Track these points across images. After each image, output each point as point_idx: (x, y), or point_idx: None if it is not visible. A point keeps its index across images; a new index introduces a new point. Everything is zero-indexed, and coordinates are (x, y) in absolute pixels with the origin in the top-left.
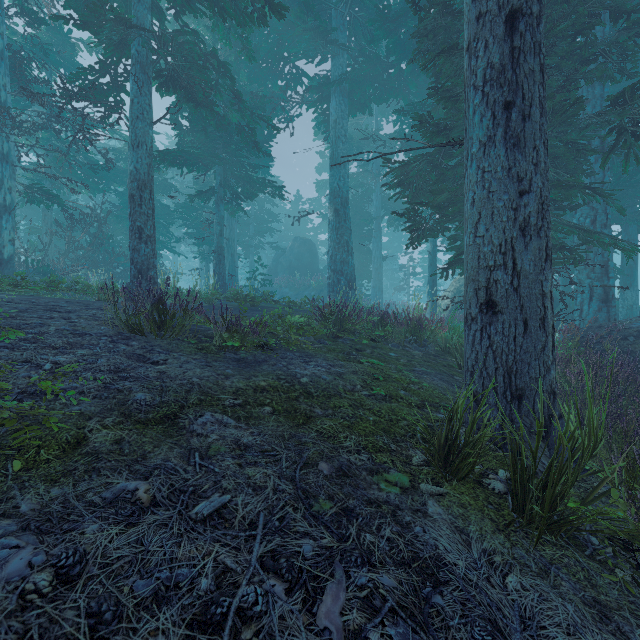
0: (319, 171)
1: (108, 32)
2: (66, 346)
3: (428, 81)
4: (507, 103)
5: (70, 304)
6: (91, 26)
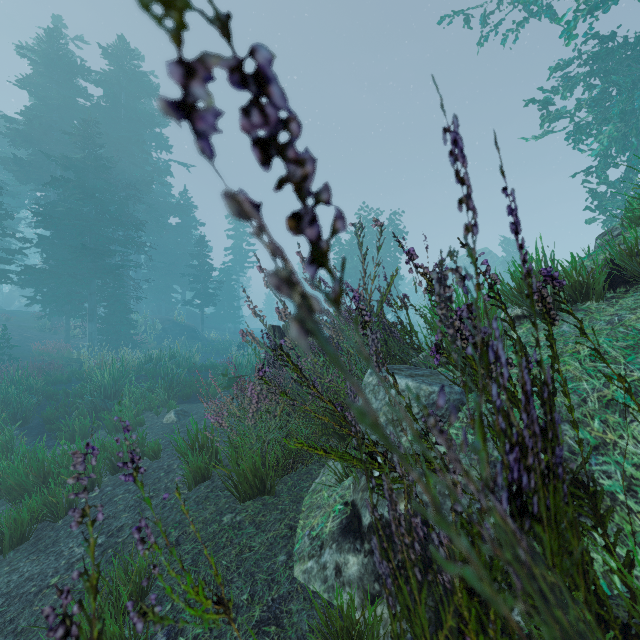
0: None
1: None
2: None
3: None
4: None
5: None
6: None
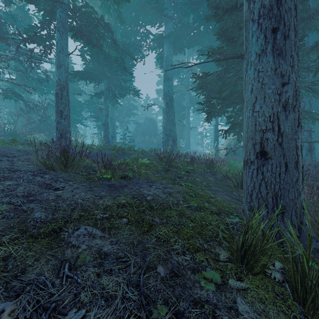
0: (158, 84)
1: (43, 4)
2: (1, 179)
3: (214, 37)
4: (274, 28)
5: (18, 152)
6: (35, 2)
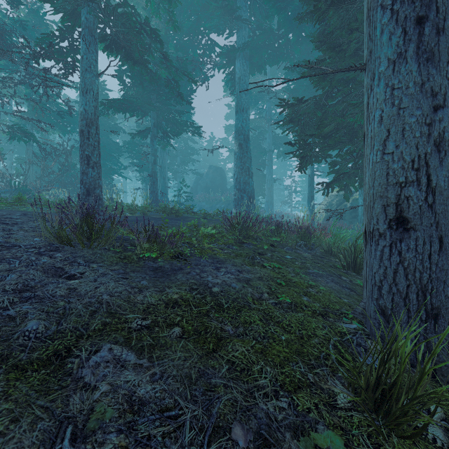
0: (227, 118)
1: (62, 2)
2: None
3: (308, 49)
4: (419, 18)
5: (23, 217)
6: None
